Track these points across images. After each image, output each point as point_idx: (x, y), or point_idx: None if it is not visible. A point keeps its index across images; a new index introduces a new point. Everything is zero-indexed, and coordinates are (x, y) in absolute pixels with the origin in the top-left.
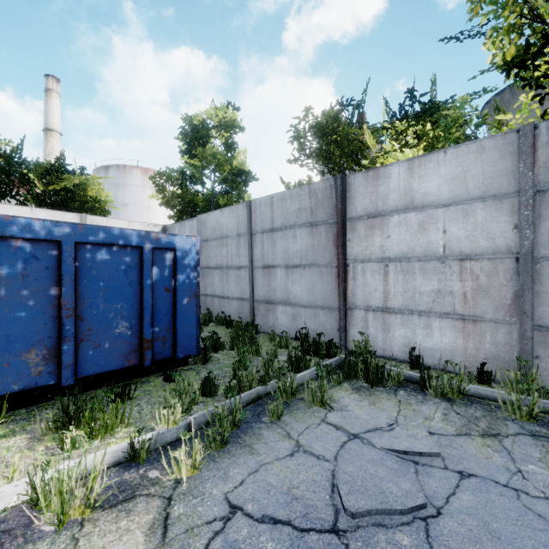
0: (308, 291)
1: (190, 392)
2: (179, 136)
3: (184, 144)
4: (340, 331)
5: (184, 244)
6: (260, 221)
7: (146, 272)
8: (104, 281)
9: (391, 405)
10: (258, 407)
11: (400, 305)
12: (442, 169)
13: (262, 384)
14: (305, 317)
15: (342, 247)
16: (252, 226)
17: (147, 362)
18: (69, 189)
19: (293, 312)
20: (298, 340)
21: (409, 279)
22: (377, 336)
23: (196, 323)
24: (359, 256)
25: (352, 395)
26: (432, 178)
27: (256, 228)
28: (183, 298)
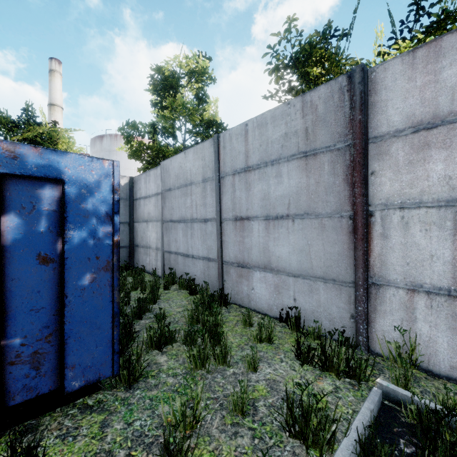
0: (299, 253)
1: None
2: (150, 88)
3: (154, 94)
4: (356, 320)
5: (82, 173)
6: (230, 160)
7: None
8: None
9: None
10: None
11: None
12: None
13: None
14: (295, 291)
15: (363, 184)
16: (220, 168)
17: None
18: (37, 141)
19: (276, 282)
20: (283, 322)
21: None
22: (437, 340)
23: (112, 318)
24: (396, 199)
25: None
26: None
27: (226, 169)
28: (80, 275)
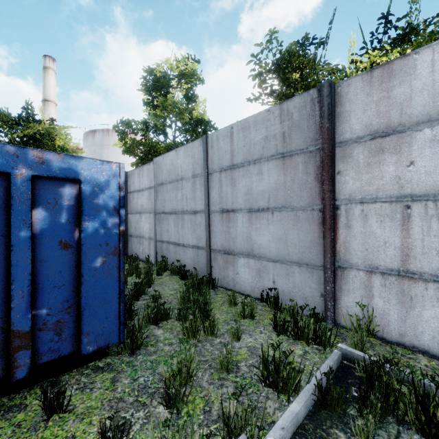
0: (278, 241)
1: None
2: (142, 88)
3: (146, 94)
4: (325, 298)
5: (95, 174)
6: (217, 158)
7: (17, 217)
8: None
9: None
10: None
11: (434, 269)
12: None
13: None
14: (274, 274)
15: (330, 182)
16: (209, 165)
17: (19, 371)
18: (36, 138)
19: (258, 267)
20: (264, 302)
21: None
22: (389, 312)
23: (119, 295)
24: (357, 195)
25: None
26: None
27: (213, 166)
28: (93, 258)
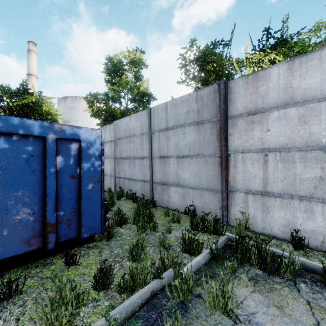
0: (195, 176)
1: (77, 293)
2: (104, 71)
3: (107, 75)
4: (222, 209)
5: (88, 136)
6: (157, 123)
7: (49, 160)
8: (2, 170)
9: (303, 311)
10: (152, 311)
11: (279, 190)
12: (325, 65)
13: (157, 278)
14: (193, 197)
15: (225, 140)
16: (151, 127)
17: (50, 245)
18: (29, 105)
19: (183, 192)
20: (186, 214)
21: (289, 167)
22: (257, 216)
23: (101, 206)
24: (240, 148)
25: (255, 294)
26: (314, 75)
27: (155, 128)
28: (87, 184)
